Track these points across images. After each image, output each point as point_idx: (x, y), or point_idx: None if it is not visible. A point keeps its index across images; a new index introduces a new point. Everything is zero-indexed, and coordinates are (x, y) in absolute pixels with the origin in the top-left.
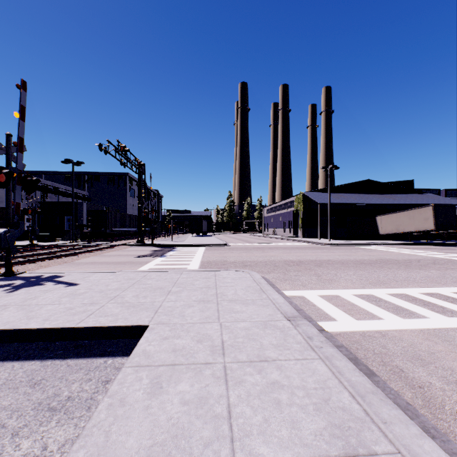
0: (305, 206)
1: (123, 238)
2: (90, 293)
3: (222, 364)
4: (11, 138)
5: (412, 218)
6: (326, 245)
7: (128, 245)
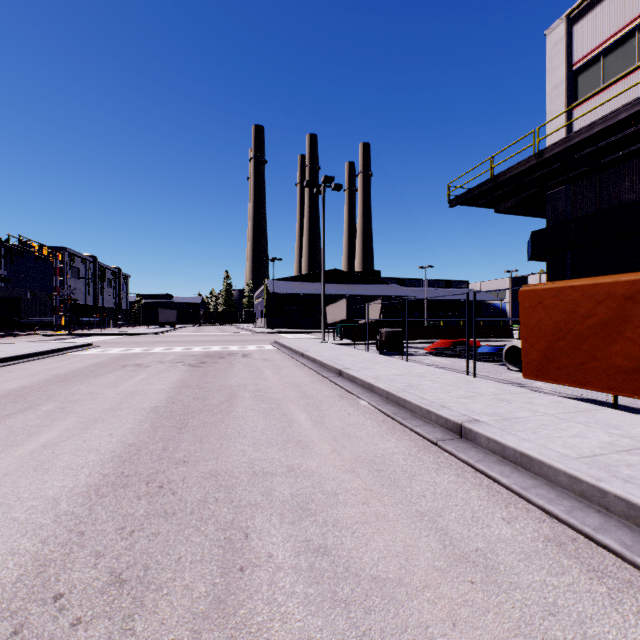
0: (269, 294)
1: (47, 329)
2: None
3: None
4: None
5: (339, 309)
6: (256, 333)
7: (41, 334)
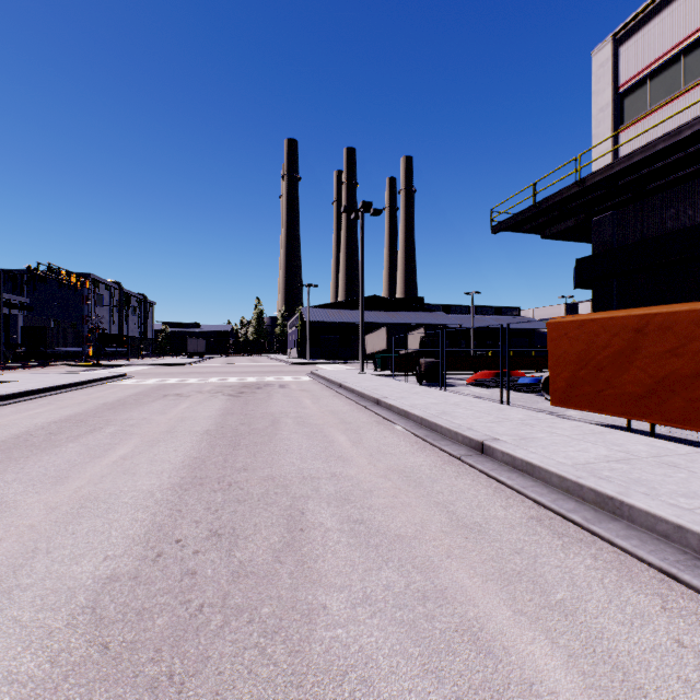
0: (303, 323)
1: (73, 359)
2: (3, 378)
3: (39, 382)
4: None
5: (379, 338)
6: (290, 364)
7: (69, 365)
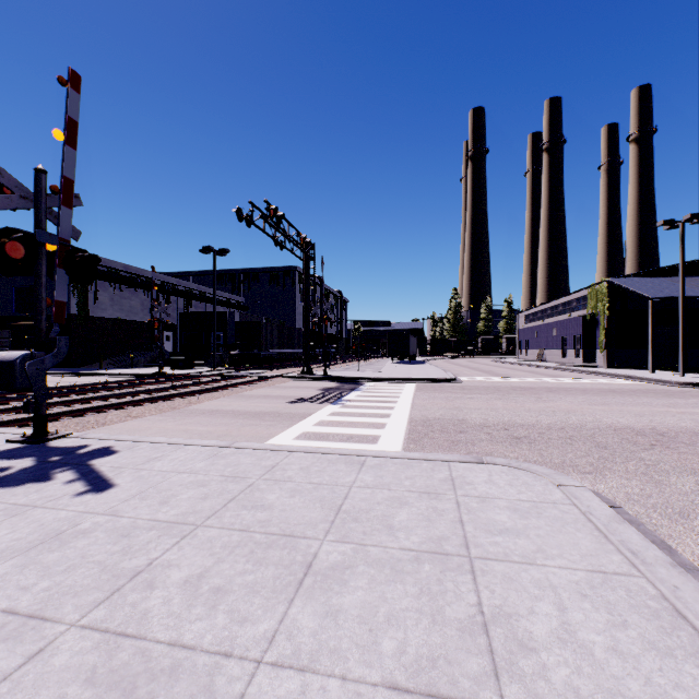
0: (613, 305)
1: (286, 364)
2: (90, 540)
3: None
4: (42, 178)
5: None
6: (682, 386)
7: (288, 377)
